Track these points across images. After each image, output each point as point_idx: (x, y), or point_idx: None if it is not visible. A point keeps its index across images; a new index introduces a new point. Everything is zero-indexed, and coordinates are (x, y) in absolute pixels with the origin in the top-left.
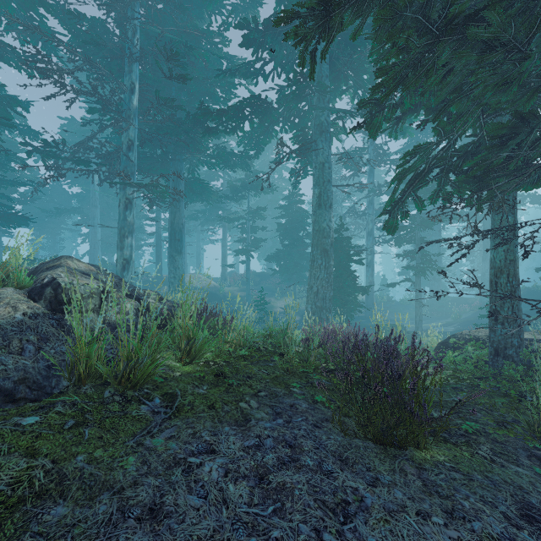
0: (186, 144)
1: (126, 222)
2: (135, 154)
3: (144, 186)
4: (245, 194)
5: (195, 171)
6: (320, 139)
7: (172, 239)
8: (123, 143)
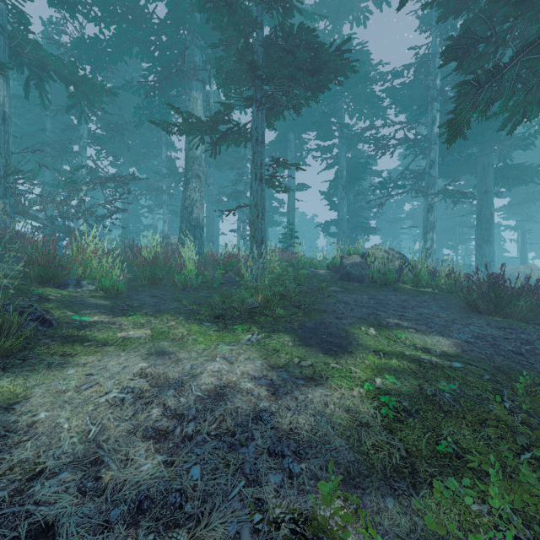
0: (481, 145)
1: (428, 222)
2: (435, 169)
3: (438, 193)
4: None
5: (506, 158)
6: None
7: (478, 229)
8: (426, 164)
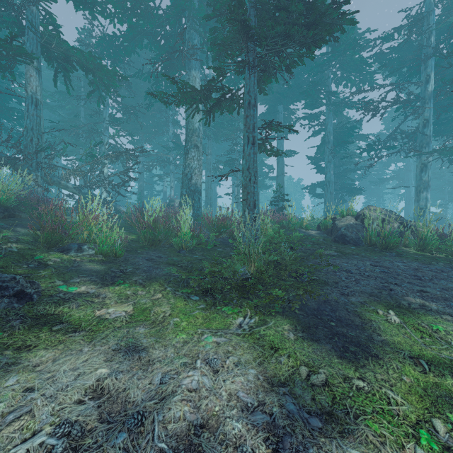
0: None
1: (421, 181)
2: (430, 128)
3: (435, 151)
4: None
5: None
6: None
7: None
8: (419, 124)
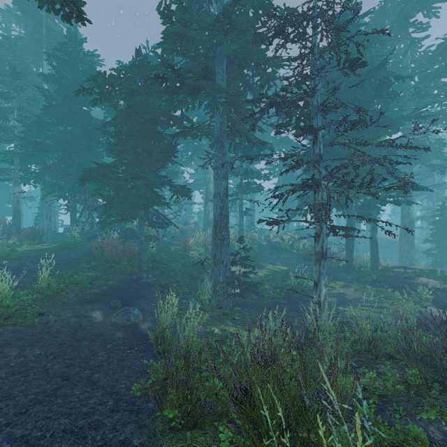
0: None
1: None
2: None
3: None
4: (430, 174)
5: None
6: (402, 166)
7: None
8: None
